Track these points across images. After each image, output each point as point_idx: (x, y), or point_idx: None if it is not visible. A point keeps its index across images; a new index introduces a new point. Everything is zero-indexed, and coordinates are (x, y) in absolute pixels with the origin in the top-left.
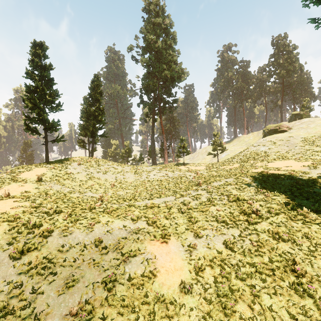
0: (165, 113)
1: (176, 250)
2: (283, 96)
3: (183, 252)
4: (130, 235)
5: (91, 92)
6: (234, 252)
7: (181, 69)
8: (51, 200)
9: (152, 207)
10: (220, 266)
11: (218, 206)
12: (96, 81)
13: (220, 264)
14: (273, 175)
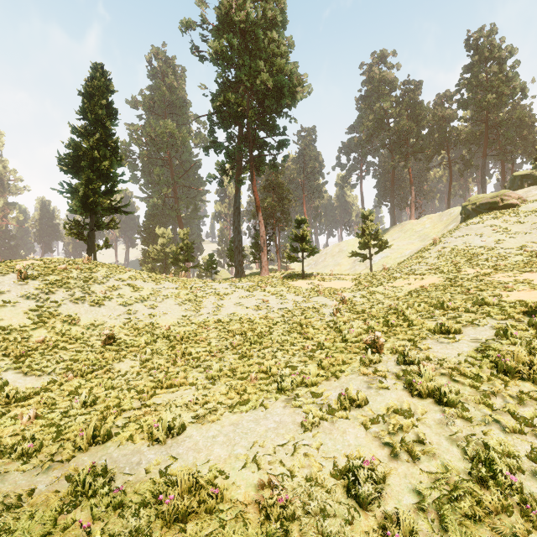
0: (262, 171)
1: None
2: (486, 146)
3: None
4: None
5: (84, 102)
6: None
7: (297, 76)
8: None
9: (187, 515)
10: None
11: None
12: (98, 79)
13: None
14: None
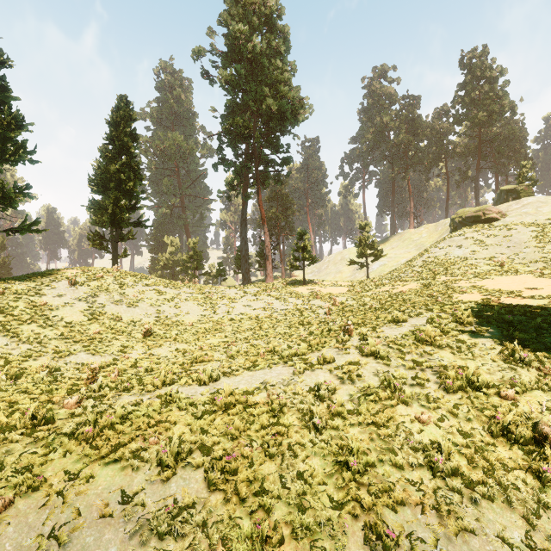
0: (267, 184)
1: None
2: (479, 160)
3: None
4: (137, 547)
5: (111, 130)
6: None
7: (299, 99)
8: None
9: (230, 407)
10: None
11: (417, 405)
12: (123, 109)
13: None
14: (519, 310)
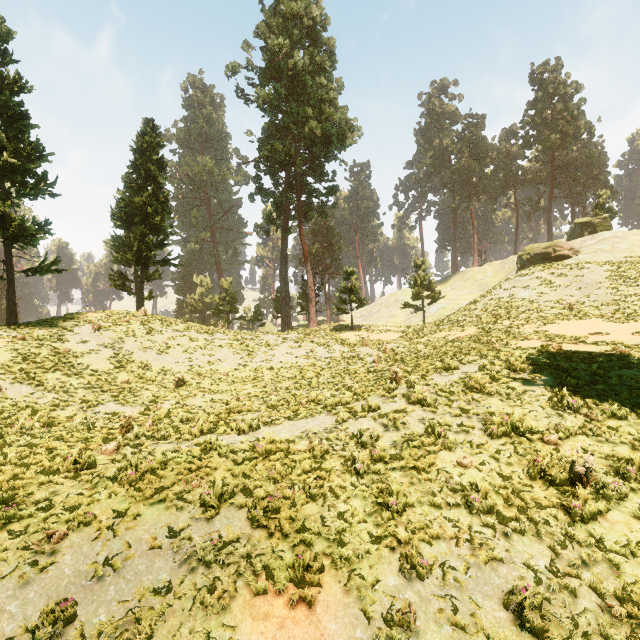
0: (310, 217)
1: (343, 638)
2: (552, 188)
3: None
4: (186, 574)
5: (137, 158)
6: None
7: (346, 120)
8: None
9: (271, 453)
10: None
11: (460, 450)
12: (149, 134)
13: None
14: (578, 357)
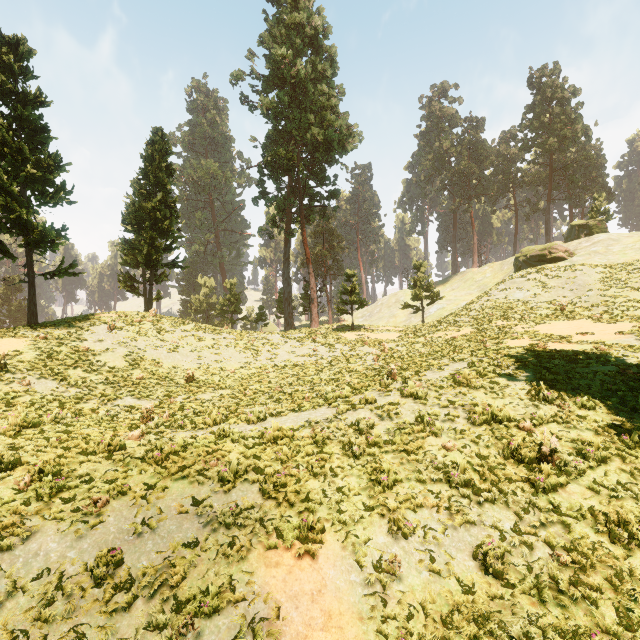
0: (312, 219)
1: (340, 580)
2: (550, 190)
3: (362, 589)
4: (210, 533)
5: (146, 166)
6: (509, 585)
7: (347, 126)
8: (1, 428)
9: (278, 439)
10: (475, 639)
11: (445, 436)
12: (158, 143)
13: (477, 634)
14: (560, 355)
